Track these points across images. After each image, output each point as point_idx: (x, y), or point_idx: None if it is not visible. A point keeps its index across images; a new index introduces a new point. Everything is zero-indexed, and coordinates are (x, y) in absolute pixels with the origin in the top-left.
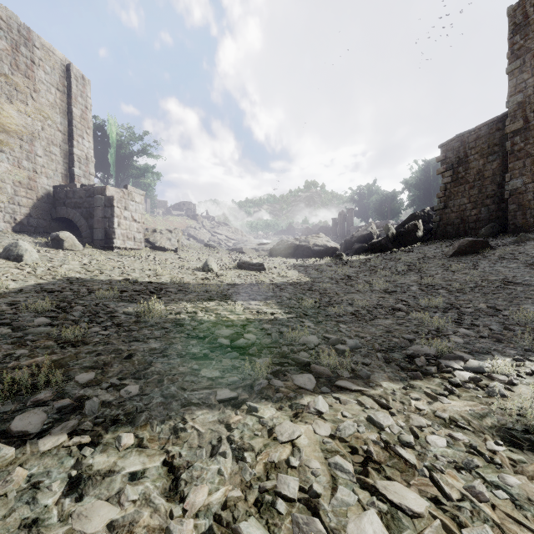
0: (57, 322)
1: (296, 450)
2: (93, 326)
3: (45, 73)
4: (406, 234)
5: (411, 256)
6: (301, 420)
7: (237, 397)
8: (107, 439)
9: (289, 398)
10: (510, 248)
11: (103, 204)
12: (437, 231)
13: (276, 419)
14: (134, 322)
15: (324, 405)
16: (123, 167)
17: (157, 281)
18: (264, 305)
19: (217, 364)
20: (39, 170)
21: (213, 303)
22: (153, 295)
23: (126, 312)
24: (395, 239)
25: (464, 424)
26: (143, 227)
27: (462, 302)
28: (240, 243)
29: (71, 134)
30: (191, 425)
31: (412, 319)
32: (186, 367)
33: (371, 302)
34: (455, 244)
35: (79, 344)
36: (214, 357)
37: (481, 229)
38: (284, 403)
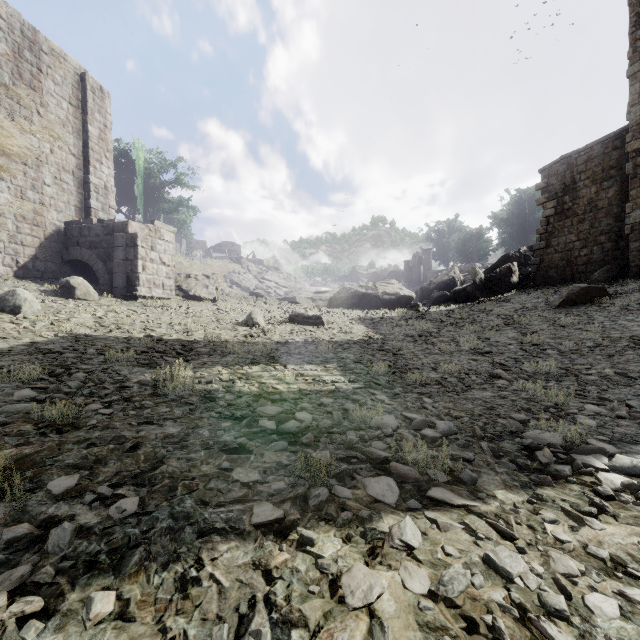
0: (44, 396)
1: (377, 625)
2: (93, 401)
3: (55, 84)
4: (498, 279)
5: (506, 307)
6: (381, 562)
7: (283, 518)
8: (71, 602)
9: (360, 519)
10: (634, 296)
11: (124, 244)
12: (537, 276)
13: (342, 559)
14: (150, 395)
15: (414, 533)
16: (153, 200)
17: (187, 339)
18: (322, 371)
19: (256, 459)
20: (47, 202)
21: (256, 367)
22: (179, 357)
23: (141, 381)
24: (484, 285)
25: (638, 570)
26: (173, 271)
27: (581, 367)
28: (293, 291)
29: (86, 158)
30: (209, 573)
31: (518, 391)
32: (212, 465)
33: (461, 366)
34: (562, 292)
35: (68, 428)
36: (254, 448)
37: (594, 272)
38: (354, 528)
